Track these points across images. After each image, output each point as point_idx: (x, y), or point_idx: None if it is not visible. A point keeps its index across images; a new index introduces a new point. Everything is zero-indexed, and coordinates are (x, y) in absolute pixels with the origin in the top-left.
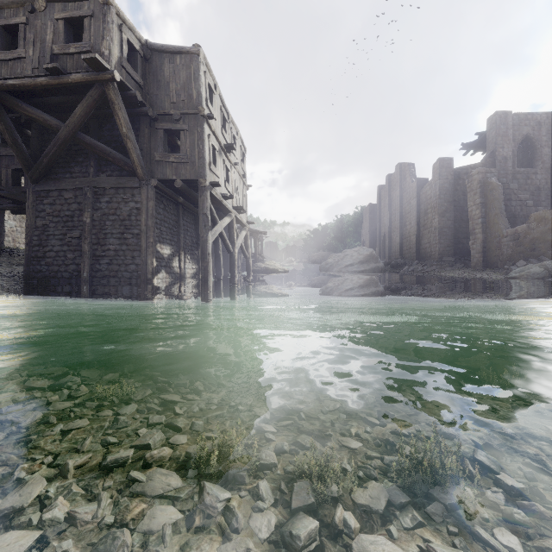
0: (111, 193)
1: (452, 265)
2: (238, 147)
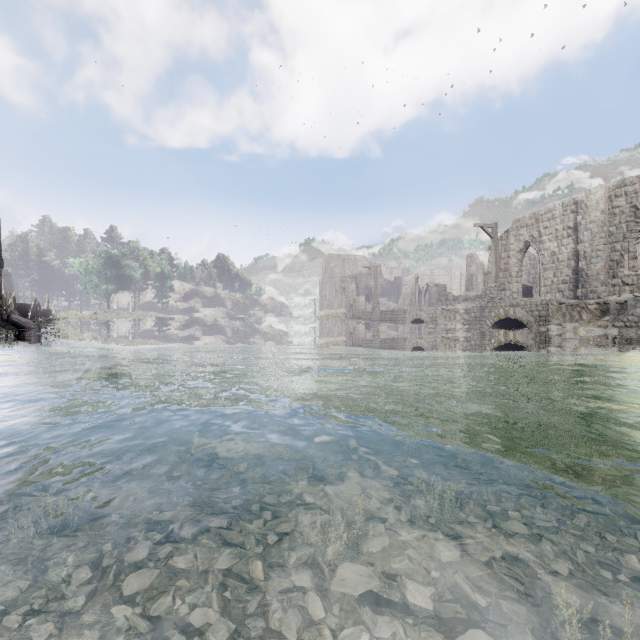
0: None
1: None
2: None
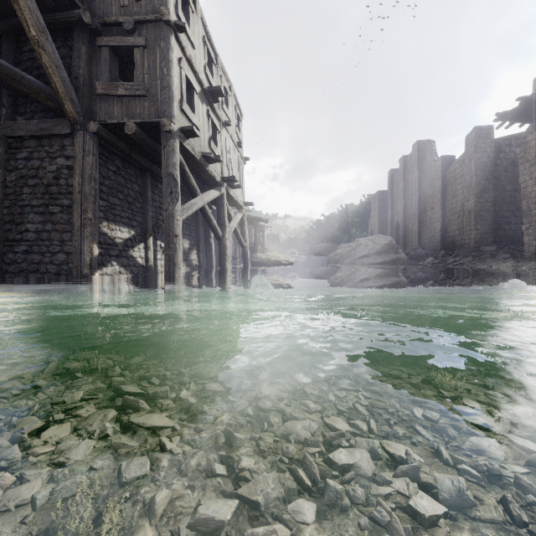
0: (32, 145)
1: (494, 255)
2: (231, 106)
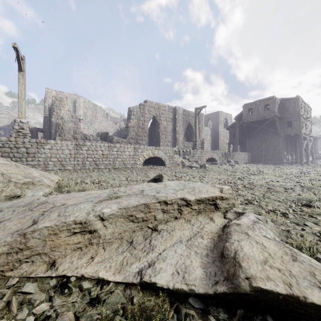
0: (270, 139)
1: None
2: (308, 111)
